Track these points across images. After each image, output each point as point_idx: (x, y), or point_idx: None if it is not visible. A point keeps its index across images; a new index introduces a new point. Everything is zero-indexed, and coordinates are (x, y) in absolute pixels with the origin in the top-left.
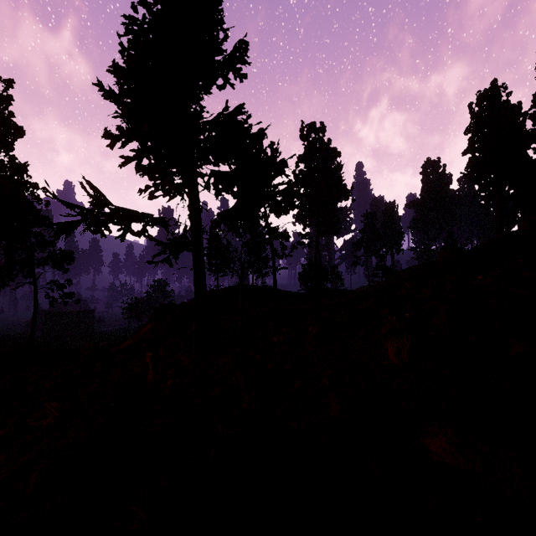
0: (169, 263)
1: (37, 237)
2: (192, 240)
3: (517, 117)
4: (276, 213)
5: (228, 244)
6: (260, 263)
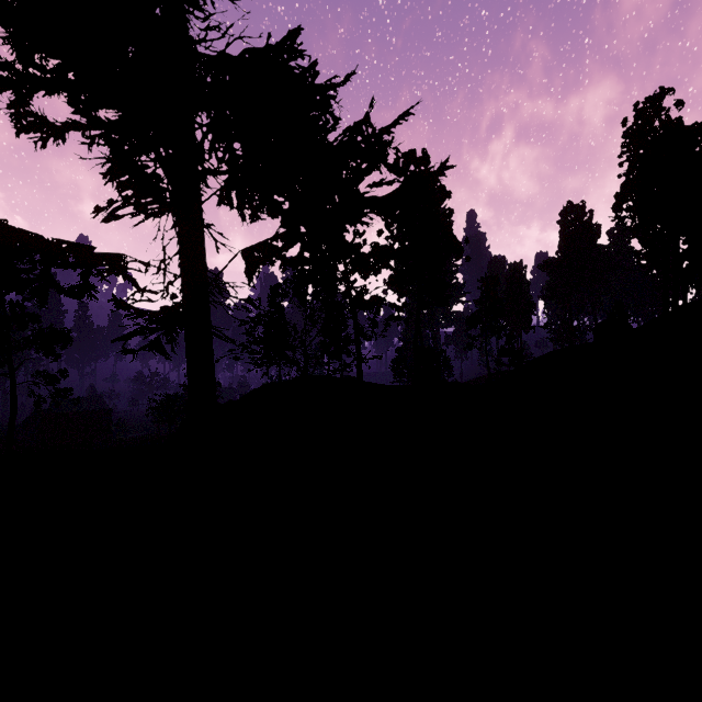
0: (163, 351)
1: (12, 308)
2: (183, 305)
3: (698, 142)
4: (362, 272)
5: (279, 317)
6: (337, 349)
